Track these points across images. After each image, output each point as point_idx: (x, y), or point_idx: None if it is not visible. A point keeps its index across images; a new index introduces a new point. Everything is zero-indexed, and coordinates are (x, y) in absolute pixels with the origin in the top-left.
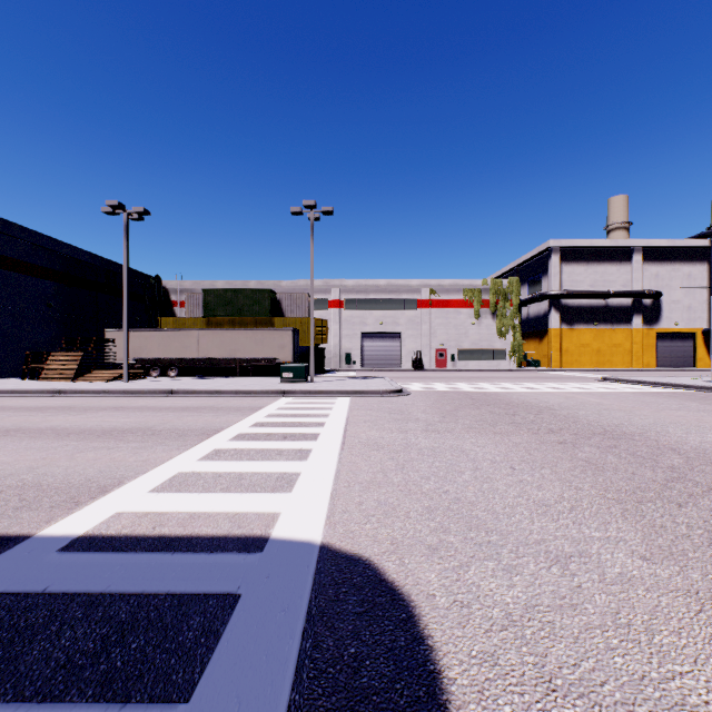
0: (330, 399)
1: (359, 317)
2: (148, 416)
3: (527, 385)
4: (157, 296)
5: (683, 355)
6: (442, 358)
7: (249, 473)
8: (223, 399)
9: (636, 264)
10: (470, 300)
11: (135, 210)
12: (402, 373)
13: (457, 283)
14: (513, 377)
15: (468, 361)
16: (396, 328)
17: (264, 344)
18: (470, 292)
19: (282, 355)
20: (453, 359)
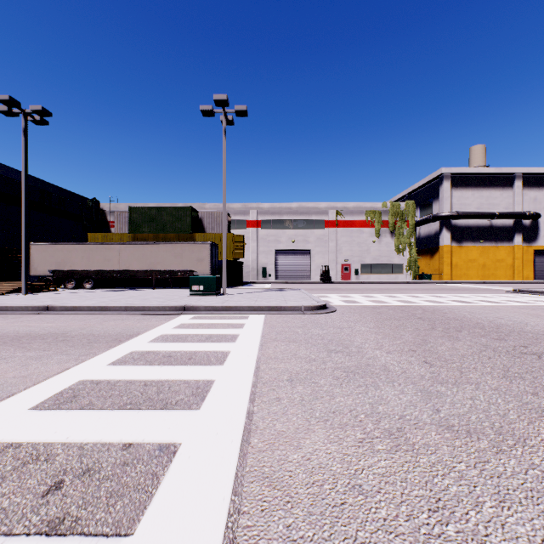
0: (239, 319)
1: (274, 236)
2: None
3: (451, 297)
4: (94, 217)
5: None
6: (346, 272)
7: None
8: (99, 319)
9: (518, 189)
10: (371, 221)
11: (32, 109)
12: (313, 285)
13: (360, 205)
14: (421, 289)
15: (370, 274)
16: (306, 245)
17: (183, 257)
18: (371, 213)
19: (200, 268)
20: (356, 273)
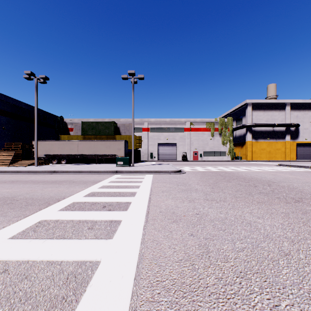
0: (142, 176)
1: (157, 136)
2: (24, 187)
3: (244, 168)
4: (61, 126)
5: (309, 154)
6: (196, 155)
7: (42, 263)
8: (81, 176)
9: (287, 111)
10: (209, 128)
11: (40, 77)
12: (177, 162)
13: (203, 120)
14: (232, 164)
15: (208, 156)
16: (174, 141)
17: (110, 147)
18: (209, 124)
19: (119, 153)
20: (201, 156)
